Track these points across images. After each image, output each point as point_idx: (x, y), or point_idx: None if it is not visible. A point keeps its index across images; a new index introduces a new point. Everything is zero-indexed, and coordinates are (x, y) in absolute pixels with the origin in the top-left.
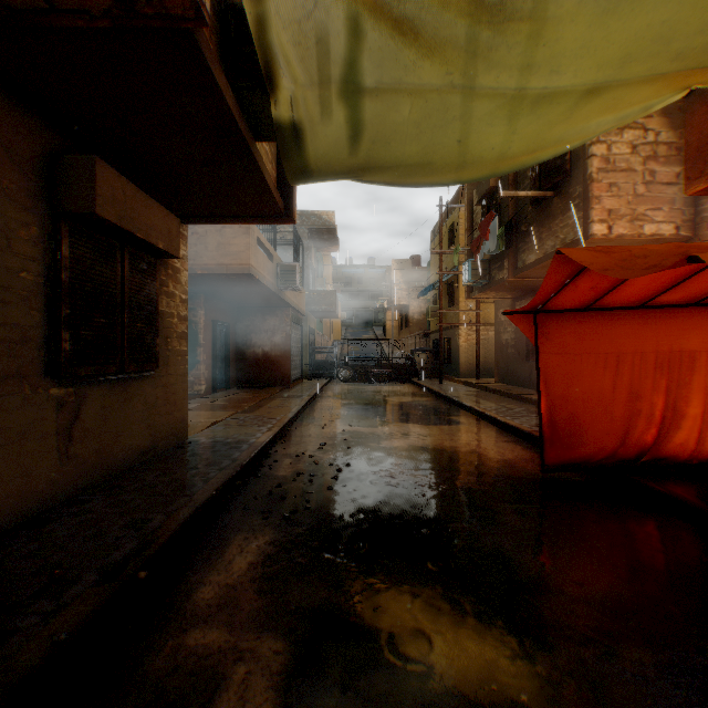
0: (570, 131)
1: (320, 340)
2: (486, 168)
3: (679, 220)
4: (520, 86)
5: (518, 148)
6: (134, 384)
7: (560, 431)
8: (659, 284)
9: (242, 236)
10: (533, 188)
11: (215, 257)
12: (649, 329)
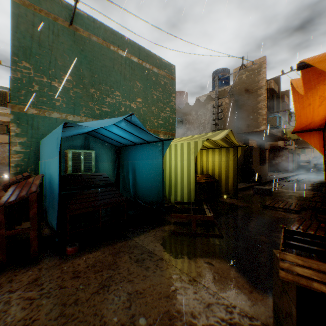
0: None
1: (302, 157)
2: None
3: None
4: None
5: None
6: (263, 166)
7: None
8: None
9: None
10: None
11: (268, 143)
12: None
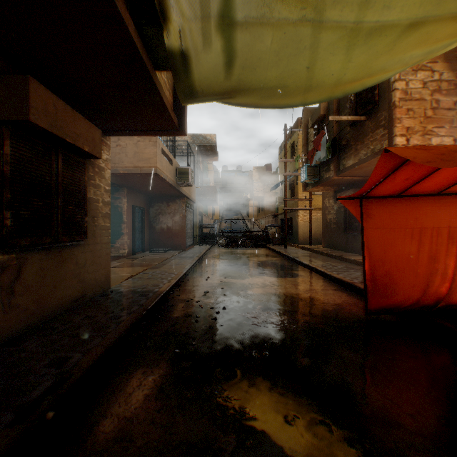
0: (390, 61)
1: (205, 219)
2: (325, 92)
3: (456, 135)
4: (358, 20)
5: (351, 75)
6: (67, 250)
7: (378, 285)
8: (456, 177)
9: (151, 147)
10: (351, 115)
11: (132, 161)
12: (444, 210)
